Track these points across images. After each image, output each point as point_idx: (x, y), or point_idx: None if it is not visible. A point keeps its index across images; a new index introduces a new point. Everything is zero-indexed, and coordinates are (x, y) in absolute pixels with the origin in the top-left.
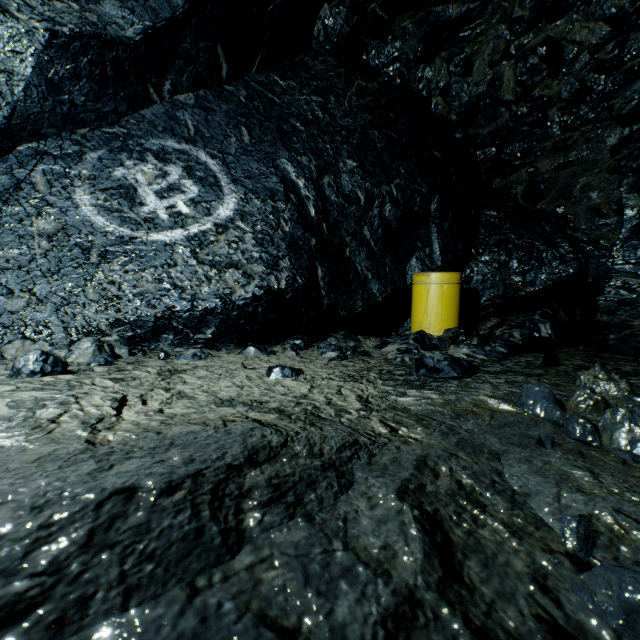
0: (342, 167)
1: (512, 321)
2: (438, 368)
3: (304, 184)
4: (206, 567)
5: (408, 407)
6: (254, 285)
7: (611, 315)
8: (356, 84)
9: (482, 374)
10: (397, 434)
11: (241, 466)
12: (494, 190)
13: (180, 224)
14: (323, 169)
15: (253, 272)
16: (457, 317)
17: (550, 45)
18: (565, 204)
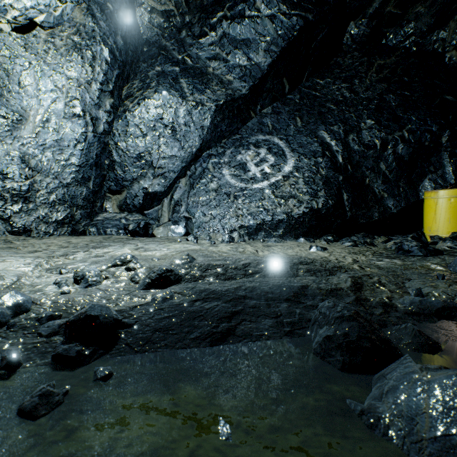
0: (362, 126)
1: None
2: (410, 250)
3: (335, 143)
4: (290, 277)
5: (379, 265)
6: (303, 207)
7: None
8: (375, 65)
9: (444, 255)
10: (363, 269)
11: (297, 264)
12: None
13: (266, 178)
14: (348, 131)
15: (303, 200)
16: None
17: None
18: None
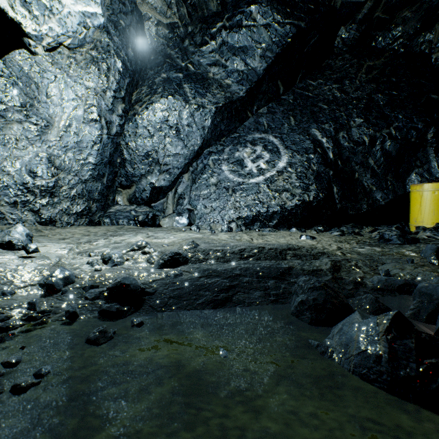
0: (352, 124)
1: None
2: (390, 239)
3: (326, 140)
4: (278, 260)
5: (360, 252)
6: (296, 199)
7: None
8: (365, 66)
9: (420, 244)
10: (344, 255)
11: (286, 250)
12: None
13: (261, 173)
14: (338, 129)
15: (295, 193)
16: None
17: None
18: None
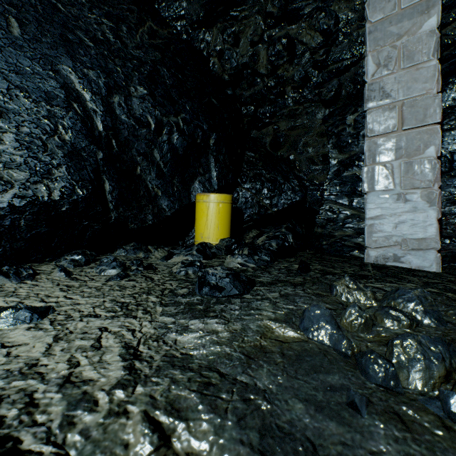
0: (133, 91)
1: (267, 233)
2: (221, 286)
3: (91, 97)
4: None
5: (190, 352)
6: (12, 194)
7: (323, 228)
8: (148, 24)
9: (258, 287)
10: (169, 453)
11: None
12: (252, 138)
13: None
14: (113, 88)
15: (12, 178)
16: (229, 229)
17: (289, 39)
18: (294, 154)
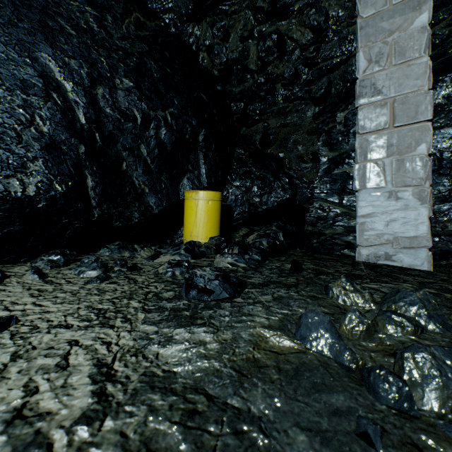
0: (118, 84)
1: (258, 231)
2: (209, 289)
3: (72, 87)
4: None
5: (173, 369)
6: None
7: (313, 226)
8: (135, 15)
9: (250, 289)
10: None
11: None
12: (242, 135)
13: None
14: (97, 79)
15: None
16: (219, 227)
17: (280, 35)
18: (284, 151)
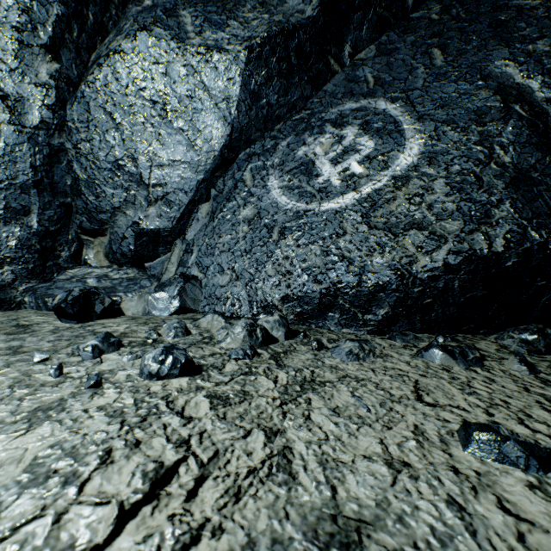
0: None
1: None
2: None
3: (540, 82)
4: None
5: None
6: (445, 250)
7: None
8: None
9: None
10: None
11: None
12: None
13: (352, 187)
14: None
15: (444, 231)
16: None
17: None
18: None
